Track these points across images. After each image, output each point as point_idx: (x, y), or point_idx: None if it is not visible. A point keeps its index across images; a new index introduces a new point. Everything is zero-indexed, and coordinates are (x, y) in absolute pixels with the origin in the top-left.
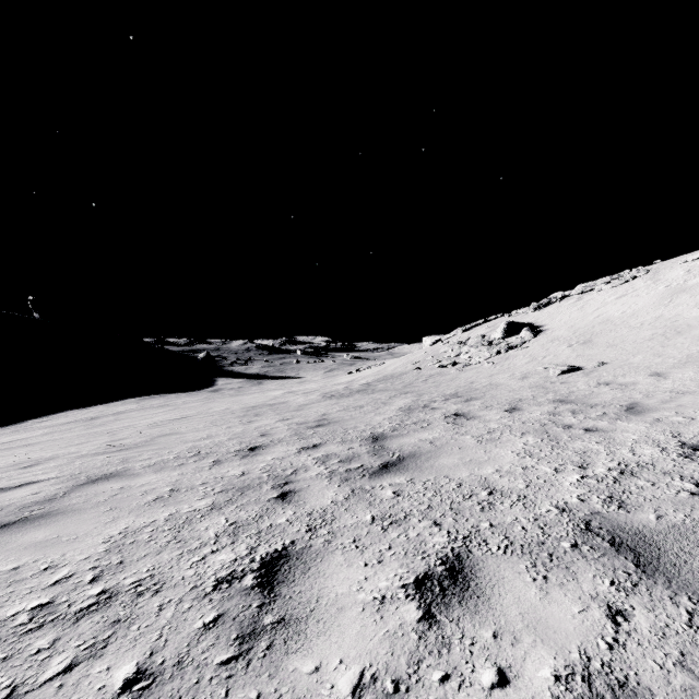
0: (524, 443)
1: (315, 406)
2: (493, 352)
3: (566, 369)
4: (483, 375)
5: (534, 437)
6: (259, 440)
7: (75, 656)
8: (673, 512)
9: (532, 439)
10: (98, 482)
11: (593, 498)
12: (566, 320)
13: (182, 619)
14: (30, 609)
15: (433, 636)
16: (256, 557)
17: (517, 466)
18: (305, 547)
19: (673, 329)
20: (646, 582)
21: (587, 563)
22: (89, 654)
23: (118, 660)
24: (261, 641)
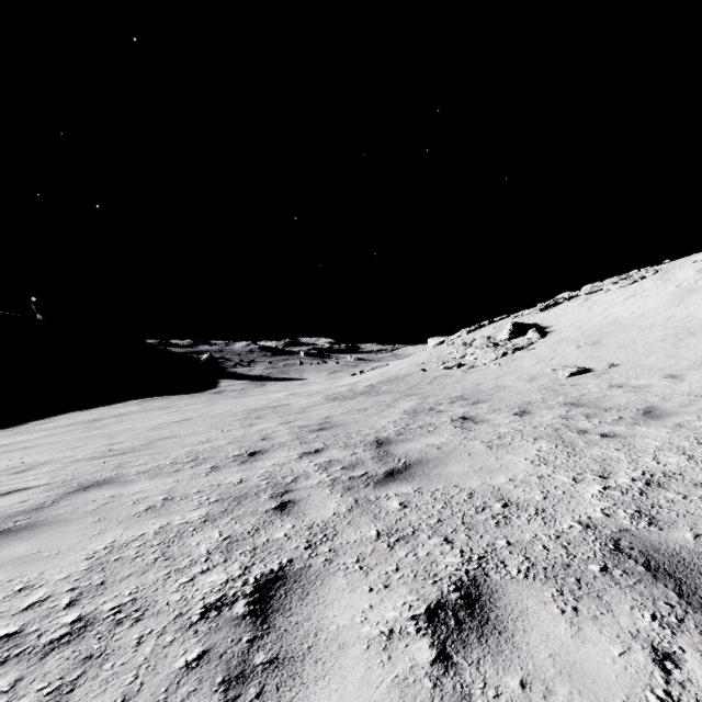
0: (538, 450)
1: (317, 409)
2: (499, 353)
3: (575, 371)
4: (489, 377)
5: (548, 443)
6: (259, 444)
7: None
8: None
9: (546, 445)
10: (90, 489)
11: (619, 513)
12: (573, 321)
13: (163, 656)
14: None
15: (449, 683)
16: (249, 579)
17: (532, 475)
18: (303, 567)
19: (685, 330)
20: (693, 617)
21: (621, 591)
22: (52, 700)
23: None
24: (250, 687)
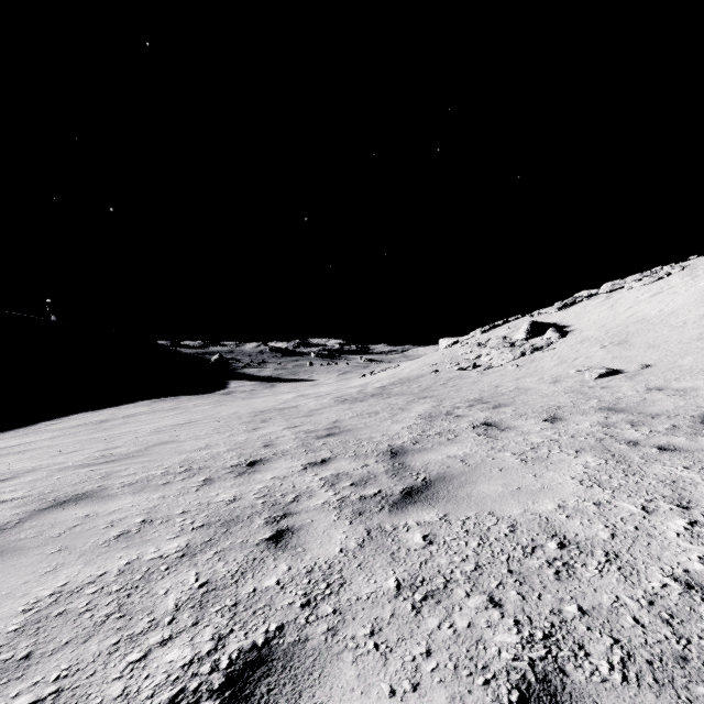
0: (584, 466)
1: (326, 412)
2: (516, 353)
3: (604, 372)
4: (508, 378)
5: (594, 457)
6: (261, 452)
7: None
8: None
9: (592, 460)
10: (64, 505)
11: None
12: (595, 320)
13: None
14: None
15: None
16: (221, 659)
17: (586, 501)
18: (297, 642)
19: None
20: None
21: None
22: None
23: None
24: None
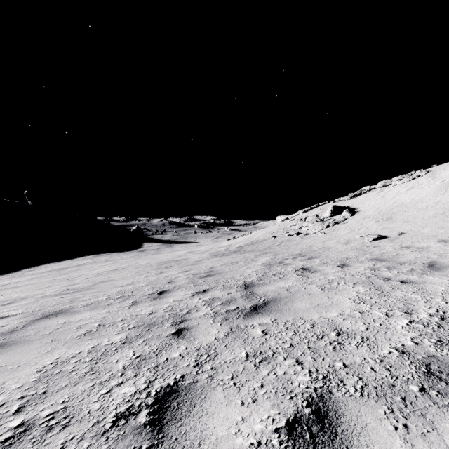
0: (357, 292)
1: (205, 262)
2: (324, 225)
3: (376, 237)
4: (318, 241)
5: (363, 287)
6: (166, 286)
7: None
8: None
9: (362, 288)
10: (49, 317)
11: (425, 341)
12: (373, 204)
13: None
14: None
15: None
16: (151, 391)
17: (355, 311)
18: (192, 383)
19: None
20: None
21: (439, 409)
22: None
23: None
24: None
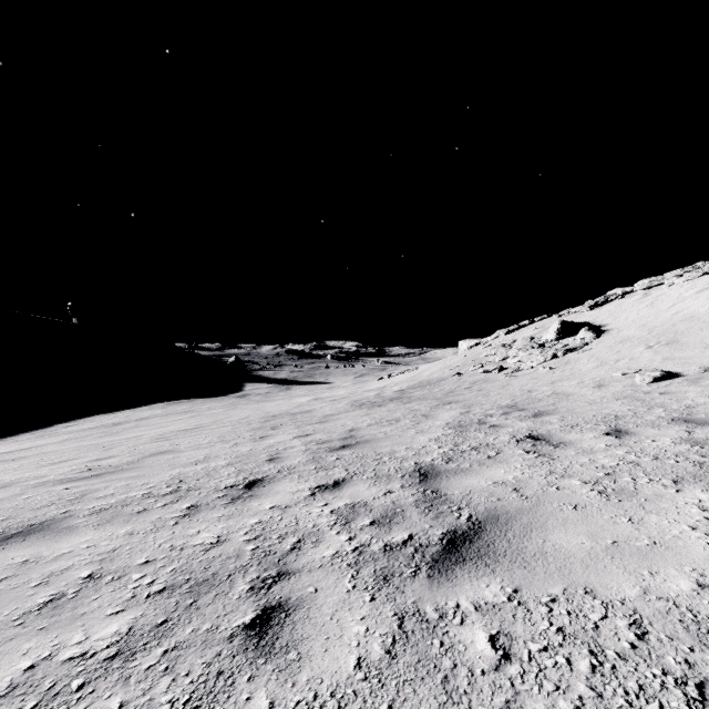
0: (700, 507)
1: (341, 418)
2: (547, 355)
3: (659, 375)
4: (541, 382)
5: (707, 492)
6: (264, 468)
7: None
8: None
9: (707, 497)
10: (8, 542)
11: None
12: (634, 318)
13: None
14: None
15: None
16: None
17: None
18: None
19: None
20: None
21: None
22: None
23: None
24: None
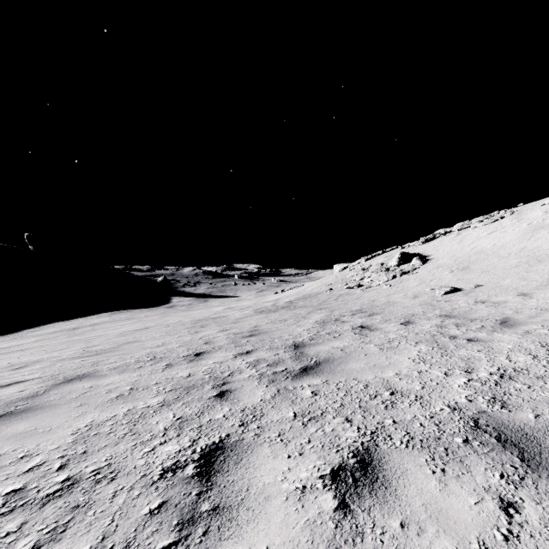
0: (418, 351)
1: (248, 320)
2: (390, 276)
3: (449, 290)
4: (382, 294)
5: (426, 346)
6: (203, 347)
7: (38, 540)
8: (548, 412)
9: (424, 347)
10: (73, 381)
11: (479, 399)
12: (448, 251)
13: (132, 506)
14: (4, 494)
15: (347, 525)
16: (197, 449)
17: (413, 371)
18: (238, 440)
19: (535, 258)
20: (531, 476)
21: (478, 457)
22: (49, 538)
23: (74, 544)
24: (198, 528)
